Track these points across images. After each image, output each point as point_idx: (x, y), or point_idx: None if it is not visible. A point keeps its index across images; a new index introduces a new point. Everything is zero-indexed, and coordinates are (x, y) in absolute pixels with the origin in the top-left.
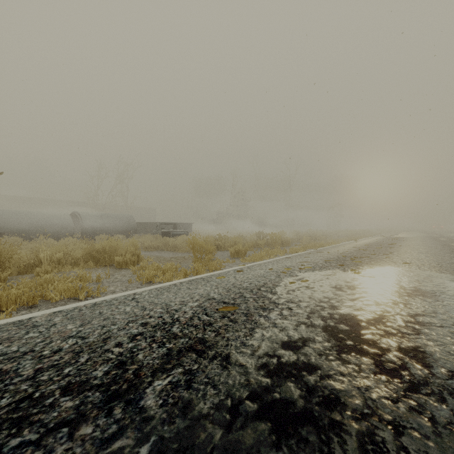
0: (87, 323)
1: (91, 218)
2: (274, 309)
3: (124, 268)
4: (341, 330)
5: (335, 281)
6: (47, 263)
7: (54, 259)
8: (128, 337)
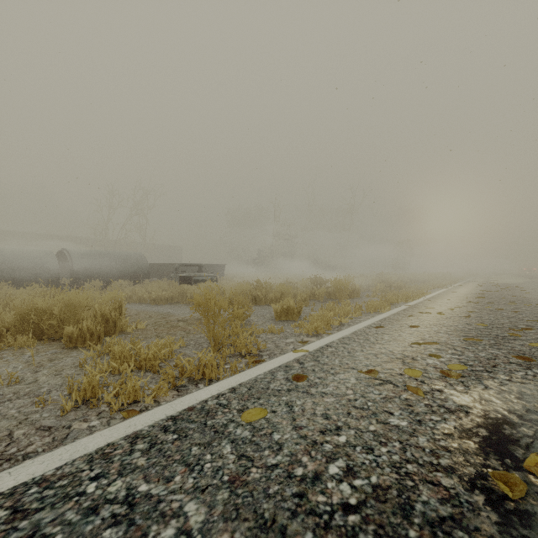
0: None
1: (86, 257)
2: None
3: (80, 347)
4: None
5: None
6: None
7: None
8: None
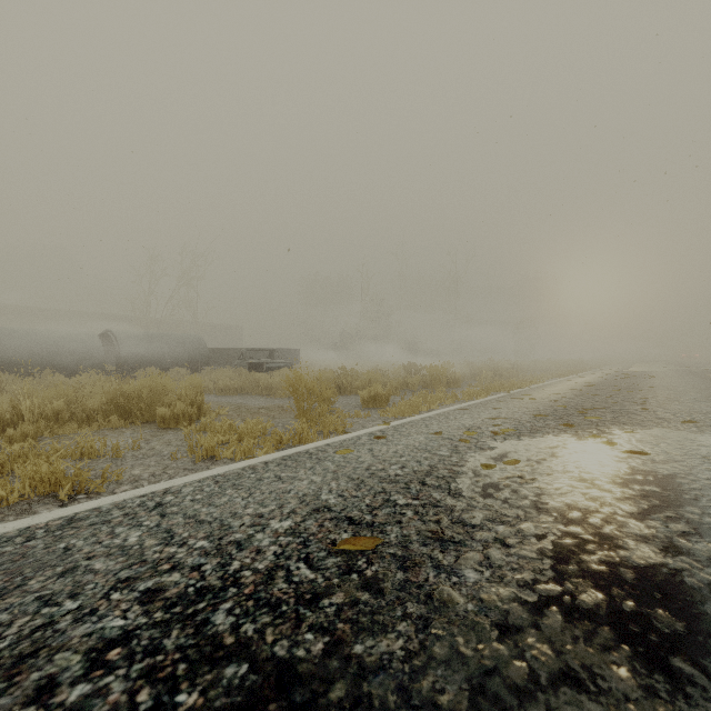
0: (15, 586)
1: (134, 340)
2: (467, 545)
3: (173, 428)
4: (671, 635)
5: (572, 462)
6: (32, 420)
7: (49, 413)
8: (87, 651)
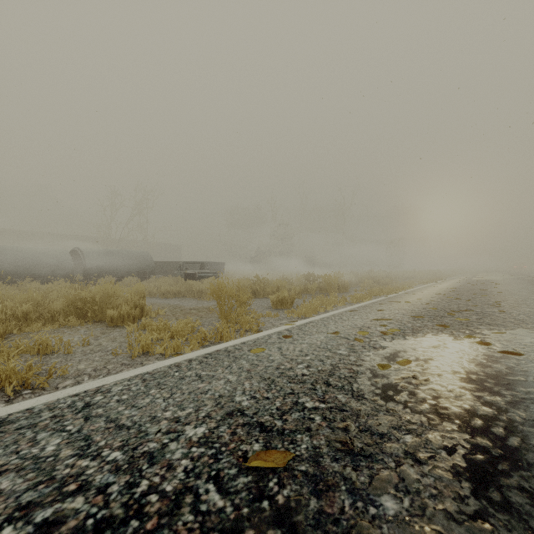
0: None
1: (97, 255)
2: (379, 461)
3: (119, 326)
4: None
5: (457, 362)
6: (4, 320)
7: (19, 314)
8: None
